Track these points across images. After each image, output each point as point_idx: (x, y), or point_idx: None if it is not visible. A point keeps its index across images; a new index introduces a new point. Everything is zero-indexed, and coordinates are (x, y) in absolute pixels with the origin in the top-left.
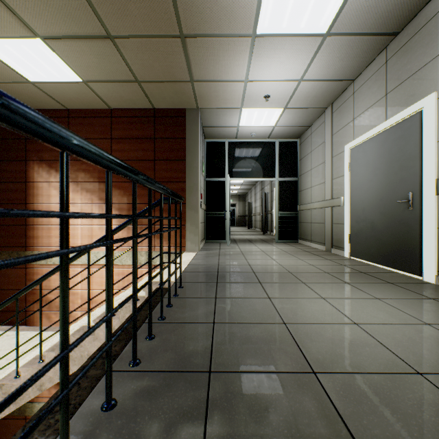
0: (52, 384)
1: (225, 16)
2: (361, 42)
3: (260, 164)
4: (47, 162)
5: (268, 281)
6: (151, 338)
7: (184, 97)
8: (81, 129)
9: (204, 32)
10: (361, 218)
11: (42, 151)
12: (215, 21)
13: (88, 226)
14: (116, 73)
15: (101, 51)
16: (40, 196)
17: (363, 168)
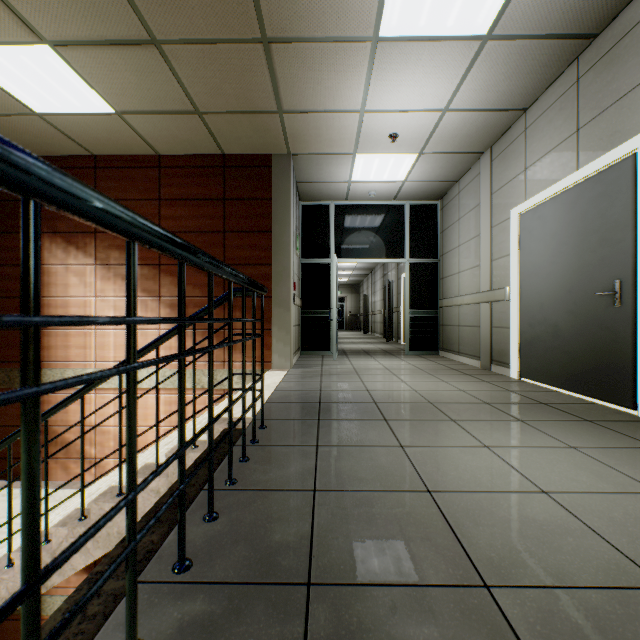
0: (63, 578)
1: (331, 9)
2: (539, 49)
3: (383, 239)
4: (64, 235)
5: (398, 418)
6: (212, 519)
7: (269, 137)
8: (115, 185)
9: (298, 34)
10: (537, 319)
11: (56, 218)
12: (315, 16)
13: (124, 330)
14: (165, 100)
15: (141, 64)
16: (52, 286)
17: (540, 243)
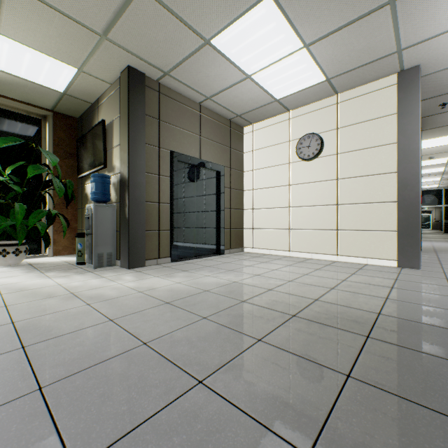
0: None
1: None
2: None
3: (433, 200)
4: None
5: None
6: None
7: None
8: None
9: None
10: None
11: None
12: None
13: None
14: None
15: None
16: None
17: None
